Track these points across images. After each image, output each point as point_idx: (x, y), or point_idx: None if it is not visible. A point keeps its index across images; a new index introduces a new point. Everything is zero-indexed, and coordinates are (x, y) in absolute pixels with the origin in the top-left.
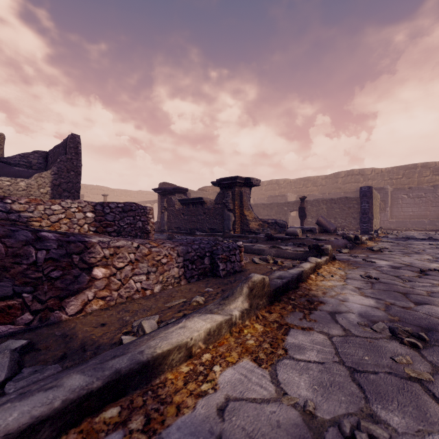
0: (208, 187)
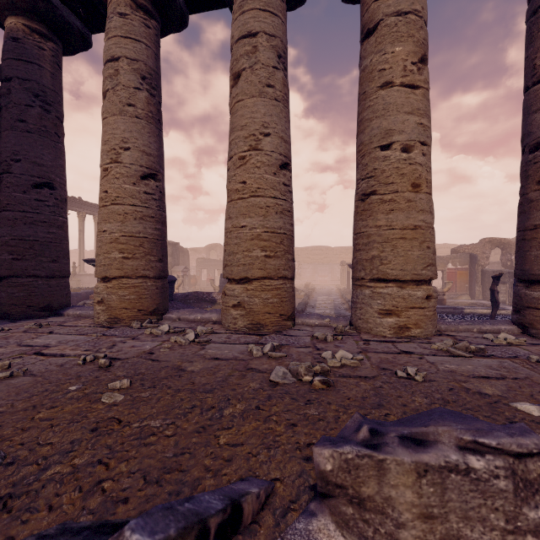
0: (464, 246)
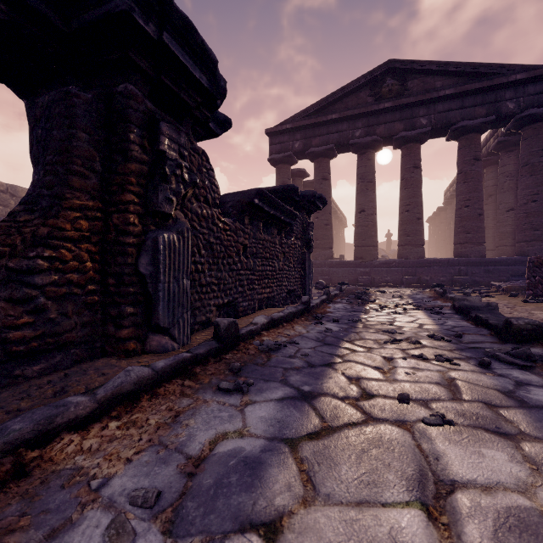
0: None
